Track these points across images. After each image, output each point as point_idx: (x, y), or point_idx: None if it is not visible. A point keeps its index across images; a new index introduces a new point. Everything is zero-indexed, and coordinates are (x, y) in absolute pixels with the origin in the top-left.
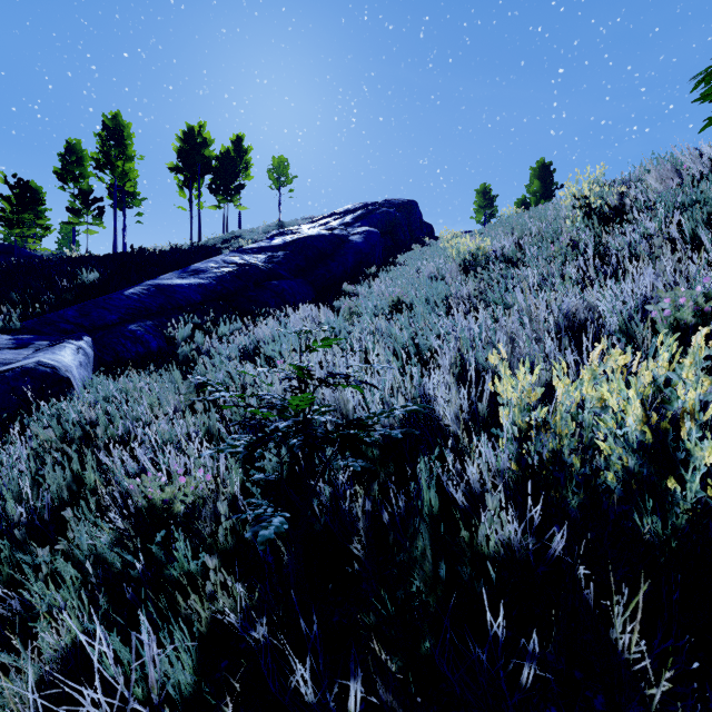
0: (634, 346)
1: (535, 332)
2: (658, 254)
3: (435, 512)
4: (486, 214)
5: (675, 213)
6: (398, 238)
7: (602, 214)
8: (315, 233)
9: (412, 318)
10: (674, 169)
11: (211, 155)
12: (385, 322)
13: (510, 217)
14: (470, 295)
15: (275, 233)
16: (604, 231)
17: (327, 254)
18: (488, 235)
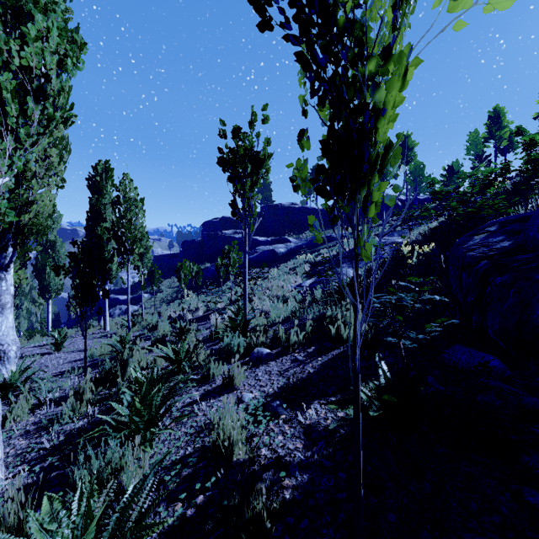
0: None
1: None
2: None
3: None
4: None
5: None
6: None
7: None
8: None
9: None
10: None
11: None
12: None
13: None
14: None
15: None
16: None
17: None
18: None
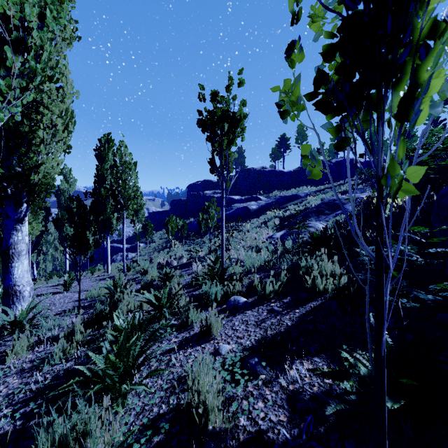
0: None
1: None
2: None
3: None
4: None
5: None
6: None
7: None
8: None
9: None
10: None
11: None
12: None
13: None
14: None
15: None
16: None
17: None
18: None
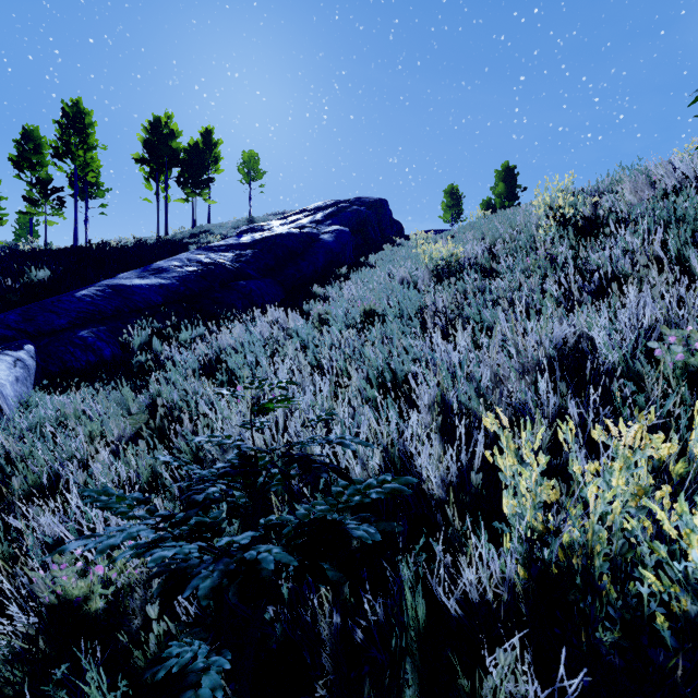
0: (633, 385)
1: (522, 362)
2: (642, 274)
3: (421, 623)
4: (453, 213)
5: (658, 230)
6: (369, 236)
7: (577, 225)
8: (285, 231)
9: (385, 332)
10: (644, 181)
11: (179, 147)
12: (357, 339)
13: (479, 220)
14: (444, 306)
15: (245, 228)
16: (579, 243)
17: (297, 253)
18: (459, 239)
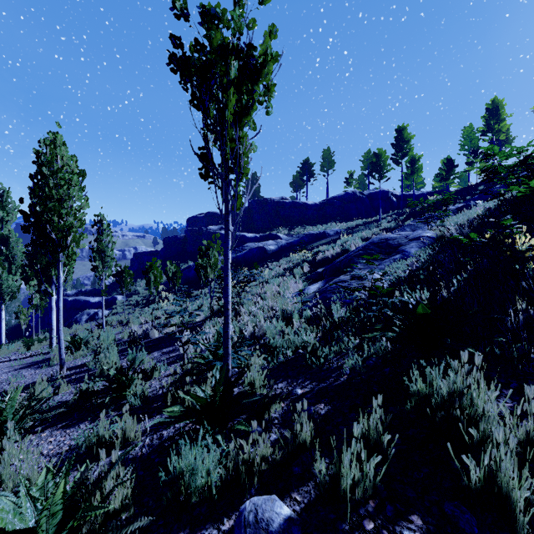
0: None
1: None
2: None
3: None
4: None
5: None
6: None
7: None
8: None
9: None
10: None
11: None
12: None
13: None
14: None
15: None
16: None
17: None
18: None
